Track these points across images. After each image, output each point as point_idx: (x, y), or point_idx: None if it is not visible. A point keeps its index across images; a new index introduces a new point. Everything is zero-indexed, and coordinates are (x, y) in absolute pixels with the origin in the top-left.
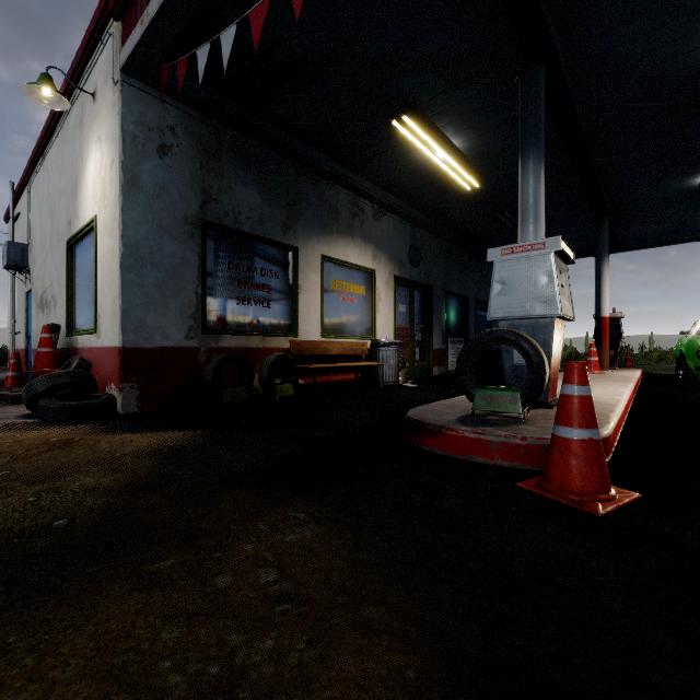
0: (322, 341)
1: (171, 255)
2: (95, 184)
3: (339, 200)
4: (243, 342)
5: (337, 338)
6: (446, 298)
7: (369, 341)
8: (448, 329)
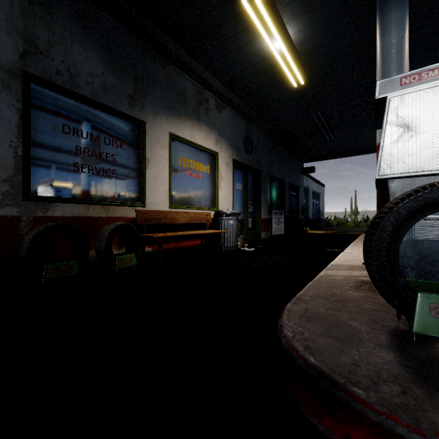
0: (169, 211)
1: None
2: None
3: (186, 87)
4: (81, 211)
5: (184, 209)
6: (270, 180)
7: (212, 212)
8: (272, 204)
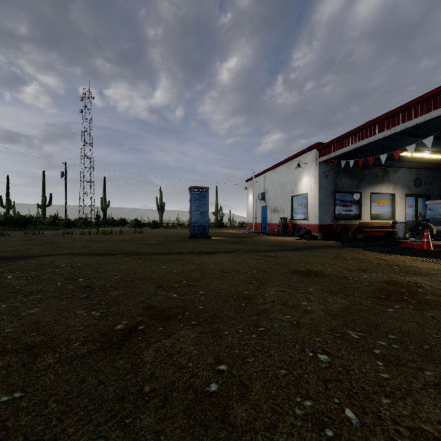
0: (370, 222)
1: (328, 201)
2: (307, 185)
3: (377, 171)
4: (344, 223)
5: (376, 220)
6: None
7: (391, 221)
8: None
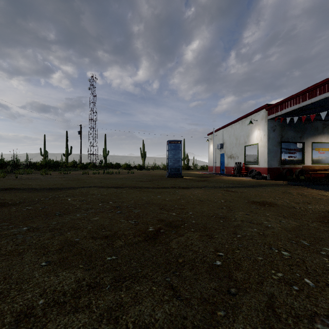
0: (312, 166)
1: (275, 150)
2: (257, 137)
3: (318, 125)
4: (289, 166)
5: (317, 164)
6: None
7: None
8: None
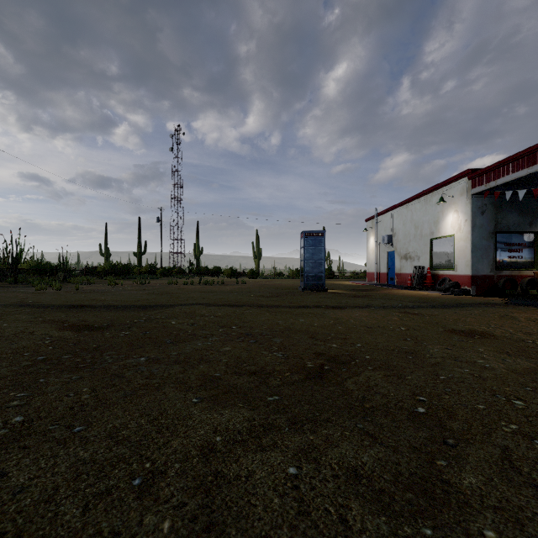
0: None
1: (484, 245)
2: (453, 224)
3: None
4: (510, 273)
5: None
6: None
7: None
8: None
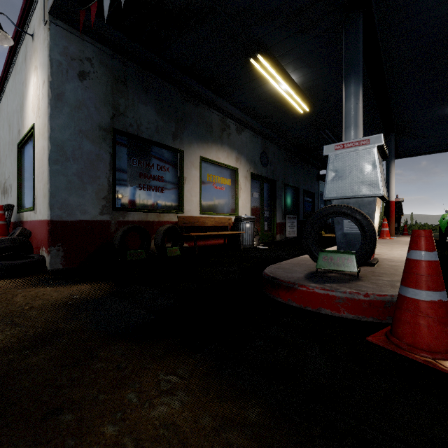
0: (200, 217)
1: (88, 153)
2: (33, 101)
3: (213, 119)
4: (143, 217)
5: (211, 215)
6: (285, 188)
7: (233, 217)
8: (286, 209)
